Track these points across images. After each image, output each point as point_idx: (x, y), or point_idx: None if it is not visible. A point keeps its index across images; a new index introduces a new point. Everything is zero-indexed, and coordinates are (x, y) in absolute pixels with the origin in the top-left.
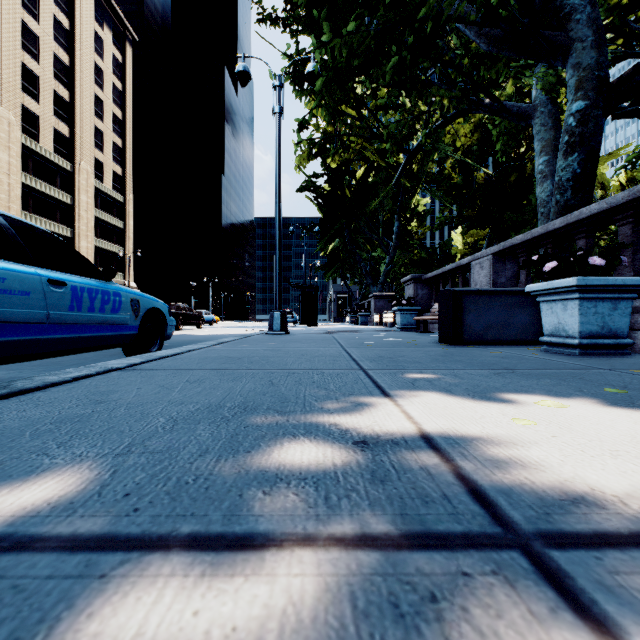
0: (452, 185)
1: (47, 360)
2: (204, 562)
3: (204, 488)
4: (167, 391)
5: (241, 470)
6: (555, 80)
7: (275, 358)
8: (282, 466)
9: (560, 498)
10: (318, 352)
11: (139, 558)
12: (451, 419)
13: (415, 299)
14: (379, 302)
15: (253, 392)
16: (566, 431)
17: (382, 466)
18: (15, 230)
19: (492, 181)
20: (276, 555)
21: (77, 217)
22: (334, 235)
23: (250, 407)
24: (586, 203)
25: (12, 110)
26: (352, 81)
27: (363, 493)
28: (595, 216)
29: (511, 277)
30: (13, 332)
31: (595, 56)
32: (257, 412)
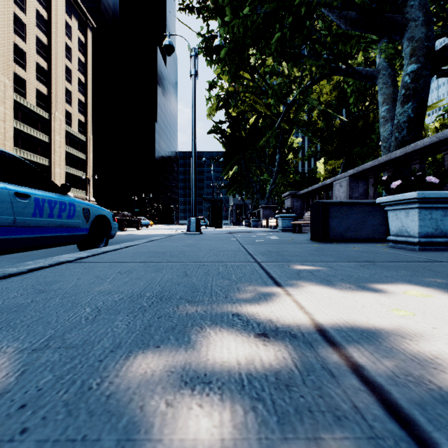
0: (317, 128)
1: (22, 253)
2: None
3: (105, 396)
4: (100, 281)
5: (147, 370)
6: (394, 51)
7: (190, 252)
8: (188, 365)
9: None
10: (222, 248)
11: None
12: (337, 309)
13: (292, 209)
14: (266, 211)
15: (170, 282)
16: (443, 322)
17: (285, 365)
18: None
19: (345, 126)
20: None
21: (53, 151)
22: (234, 164)
23: (165, 297)
24: (417, 139)
25: (7, 76)
26: (247, 51)
27: (269, 404)
28: (427, 147)
29: (362, 193)
30: None
31: (424, 31)
32: (171, 302)
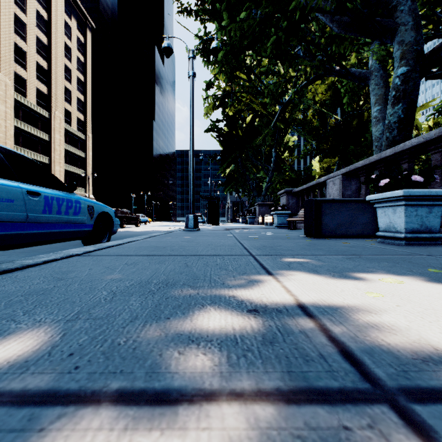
0: (312, 127)
1: (29, 248)
2: (127, 416)
3: (132, 348)
4: (110, 271)
5: (162, 333)
6: (385, 53)
7: (189, 247)
8: (193, 330)
9: (412, 357)
10: (220, 243)
11: (74, 412)
12: (319, 292)
13: (287, 206)
14: (262, 208)
15: (173, 272)
16: (406, 302)
17: (270, 330)
18: (3, 156)
19: (340, 124)
20: (187, 409)
21: (53, 149)
22: (231, 162)
23: (170, 283)
24: (407, 139)
25: (8, 75)
26: (243, 53)
27: (257, 353)
28: (415, 147)
29: (355, 190)
30: (1, 228)
31: (414, 35)
32: (175, 287)
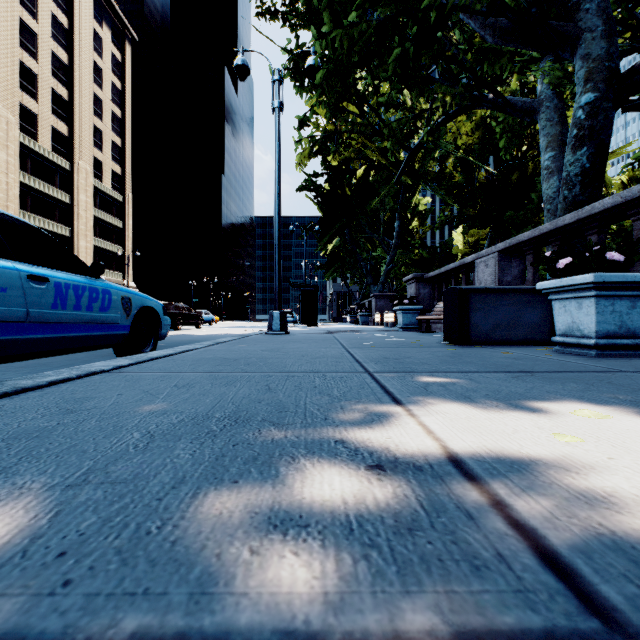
0: (453, 184)
1: (35, 361)
2: None
3: (170, 542)
4: (150, 398)
5: (223, 511)
6: (562, 73)
7: (273, 359)
8: (277, 504)
9: None
10: (319, 353)
11: None
12: (479, 434)
13: (417, 298)
14: (380, 302)
15: (247, 399)
16: (623, 451)
17: (407, 504)
18: None
19: (493, 180)
20: None
21: (76, 216)
22: (334, 234)
23: (242, 418)
24: (595, 199)
25: (10, 109)
26: (353, 74)
27: (387, 551)
28: (608, 210)
29: (517, 275)
30: None
31: (605, 46)
32: (250, 425)
